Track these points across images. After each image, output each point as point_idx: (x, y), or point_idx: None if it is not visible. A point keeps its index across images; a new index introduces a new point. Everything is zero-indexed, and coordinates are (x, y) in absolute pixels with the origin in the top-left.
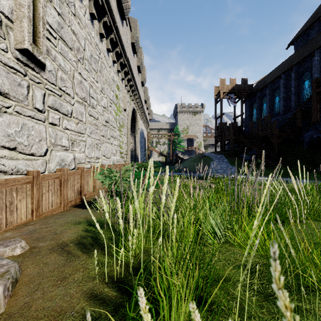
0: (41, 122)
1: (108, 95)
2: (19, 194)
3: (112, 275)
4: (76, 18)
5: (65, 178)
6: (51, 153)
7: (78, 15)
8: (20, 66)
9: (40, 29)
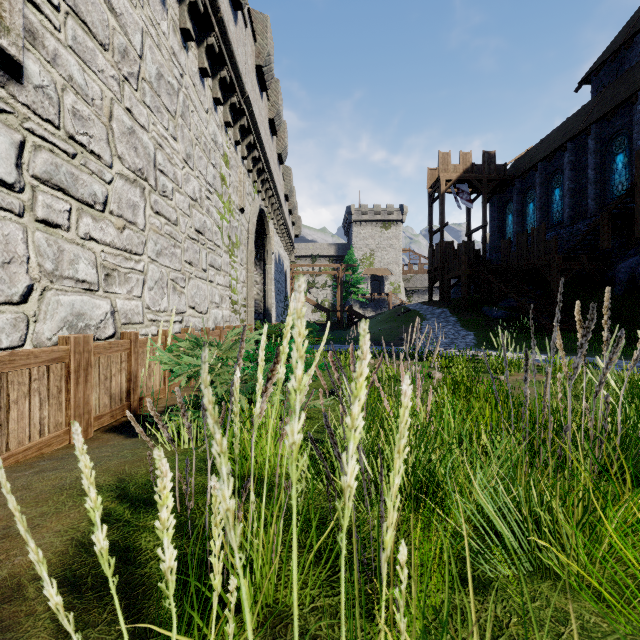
0: (10, 214)
1: (202, 172)
2: None
3: None
4: None
5: (83, 361)
6: (45, 296)
7: None
8: None
9: None
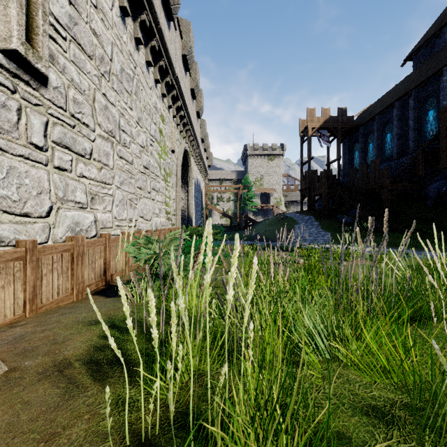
0: (41, 165)
1: (147, 128)
2: (2, 277)
3: (139, 429)
4: (98, 12)
5: (80, 251)
6: (58, 212)
7: (102, 8)
8: (5, 77)
9: (39, 22)
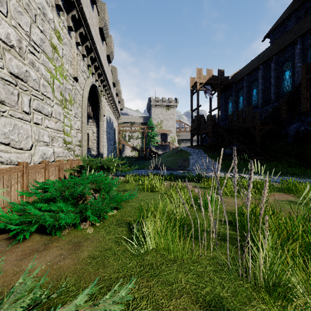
0: None
1: (22, 26)
2: None
3: None
4: None
5: None
6: None
7: None
8: None
9: None
